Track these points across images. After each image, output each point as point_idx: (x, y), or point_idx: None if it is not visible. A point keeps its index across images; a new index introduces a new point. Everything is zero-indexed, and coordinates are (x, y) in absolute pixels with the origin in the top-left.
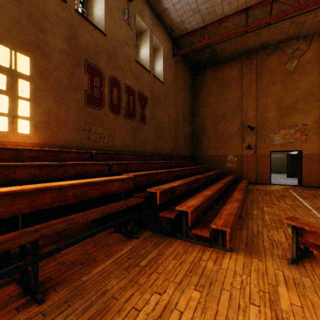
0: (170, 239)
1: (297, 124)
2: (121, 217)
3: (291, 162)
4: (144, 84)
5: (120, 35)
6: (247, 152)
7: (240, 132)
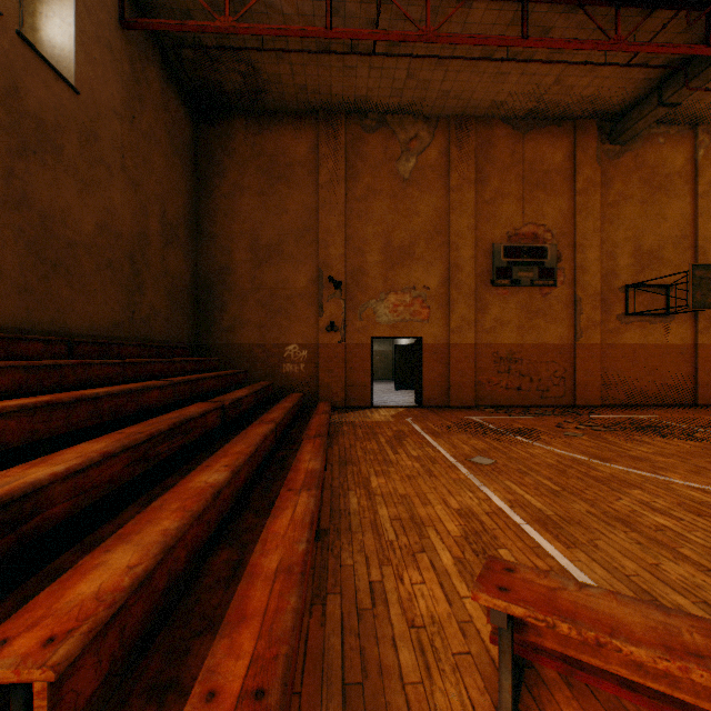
0: None
1: (416, 286)
2: None
3: (402, 360)
4: None
5: None
6: (329, 339)
7: (314, 292)
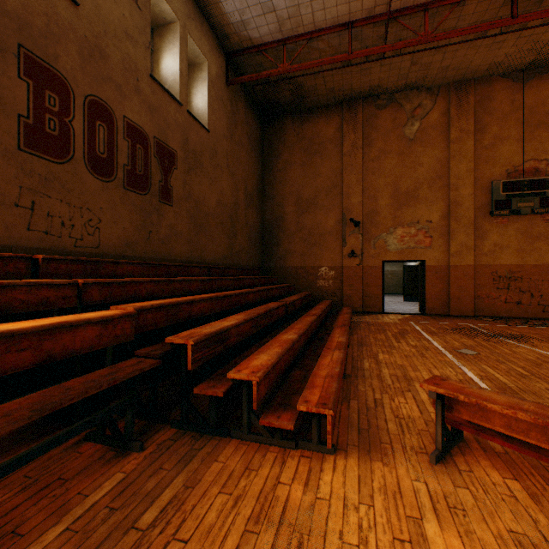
0: (216, 440)
1: (419, 220)
2: (103, 404)
3: (410, 278)
4: (168, 125)
5: (114, 14)
6: (350, 262)
7: (339, 229)
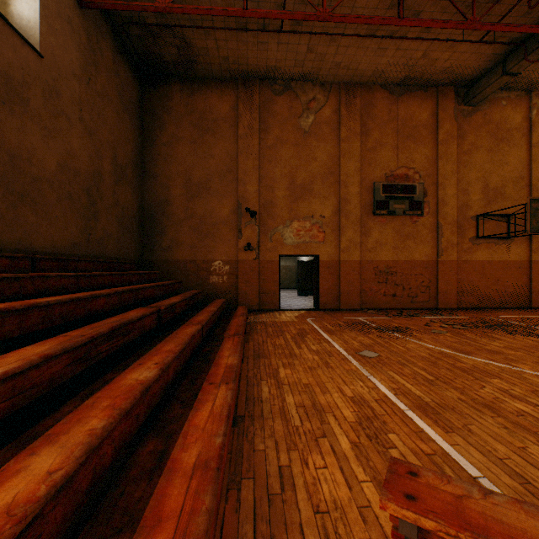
0: None
1: (314, 215)
2: None
3: (303, 273)
4: None
5: None
6: (246, 256)
7: (234, 219)
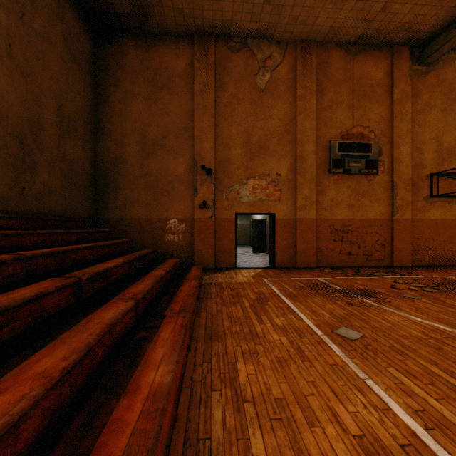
0: None
1: (270, 173)
2: None
3: (257, 231)
4: None
5: None
6: (202, 214)
7: (190, 177)
